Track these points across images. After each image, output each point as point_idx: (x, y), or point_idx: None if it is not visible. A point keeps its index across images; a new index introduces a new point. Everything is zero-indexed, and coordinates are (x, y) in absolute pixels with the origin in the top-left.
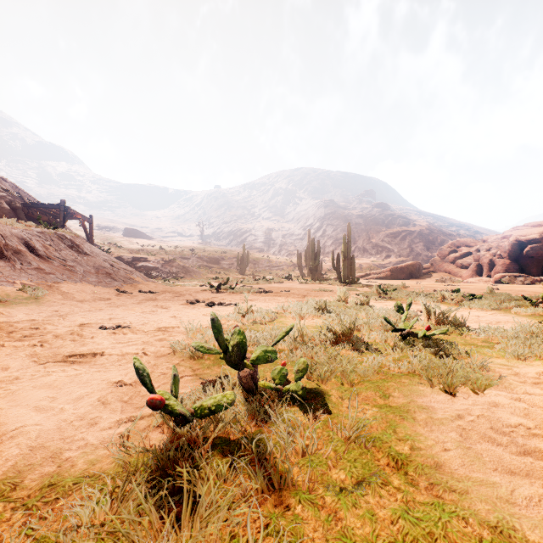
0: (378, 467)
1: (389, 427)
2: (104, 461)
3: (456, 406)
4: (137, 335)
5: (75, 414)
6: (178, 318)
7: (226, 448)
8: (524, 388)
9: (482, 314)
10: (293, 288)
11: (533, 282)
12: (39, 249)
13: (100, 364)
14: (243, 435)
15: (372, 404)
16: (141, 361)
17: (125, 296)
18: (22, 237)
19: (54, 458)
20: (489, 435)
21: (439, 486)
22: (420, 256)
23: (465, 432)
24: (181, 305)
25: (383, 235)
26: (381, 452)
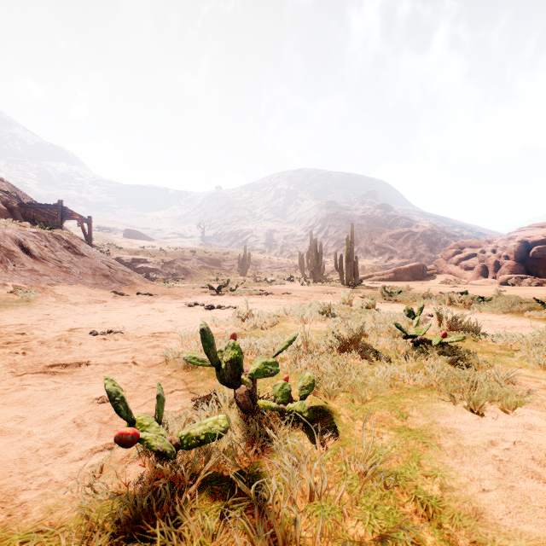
0: (405, 516)
1: (411, 458)
2: (66, 508)
3: (486, 429)
4: (128, 341)
5: (43, 440)
6: (175, 322)
7: (217, 488)
8: None
9: (494, 318)
10: (296, 289)
11: (540, 283)
12: (33, 249)
13: (84, 375)
14: (239, 470)
15: (389, 426)
16: (114, 382)
17: (122, 298)
18: (16, 238)
19: (6, 503)
20: (532, 469)
21: None
22: (423, 258)
23: (503, 464)
24: (179, 307)
25: (386, 236)
26: (406, 494)
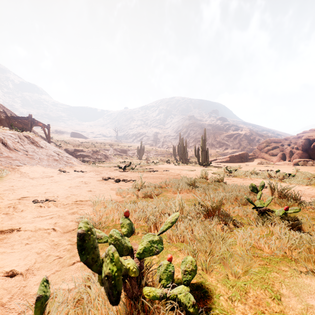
0: None
1: None
2: None
3: None
4: (56, 208)
5: None
6: (93, 192)
7: None
8: None
9: (302, 188)
10: (171, 168)
11: None
12: (10, 144)
13: (11, 242)
14: None
15: (268, 312)
16: None
17: (64, 174)
18: None
19: None
20: None
21: None
22: (245, 148)
23: None
24: (98, 181)
25: (223, 136)
26: None
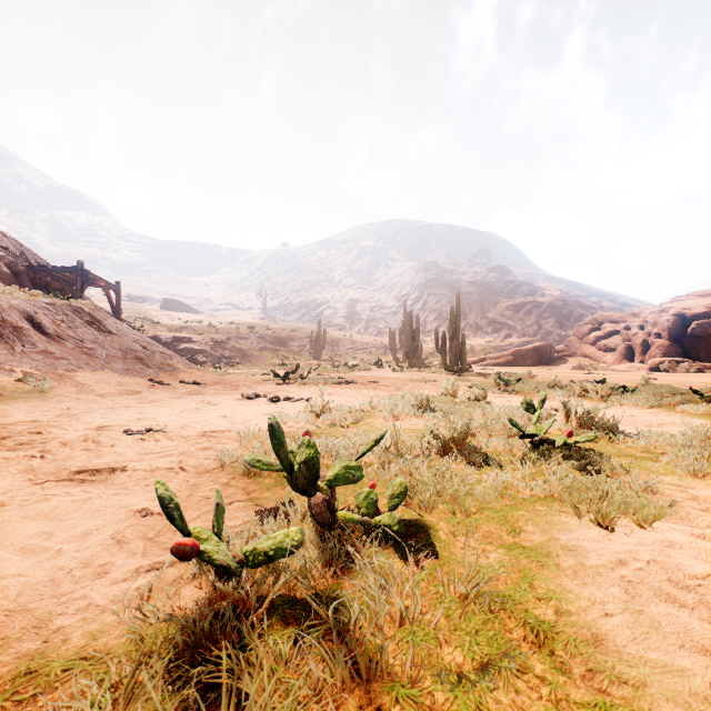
0: (511, 642)
1: (522, 579)
2: (112, 634)
3: (616, 547)
4: (173, 442)
5: (76, 559)
6: (230, 419)
7: (290, 612)
8: (708, 519)
9: (637, 413)
10: (385, 377)
11: (700, 369)
12: (47, 325)
13: (120, 483)
14: (315, 592)
15: (497, 543)
16: (167, 487)
17: (162, 388)
18: (24, 311)
19: (40, 628)
20: (667, 591)
21: (603, 674)
22: (551, 336)
23: (632, 586)
24: (236, 400)
25: (503, 308)
26: (514, 619)
